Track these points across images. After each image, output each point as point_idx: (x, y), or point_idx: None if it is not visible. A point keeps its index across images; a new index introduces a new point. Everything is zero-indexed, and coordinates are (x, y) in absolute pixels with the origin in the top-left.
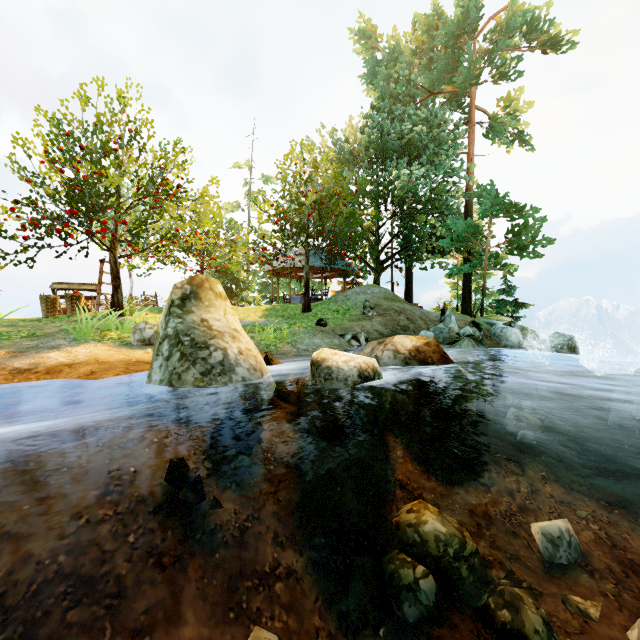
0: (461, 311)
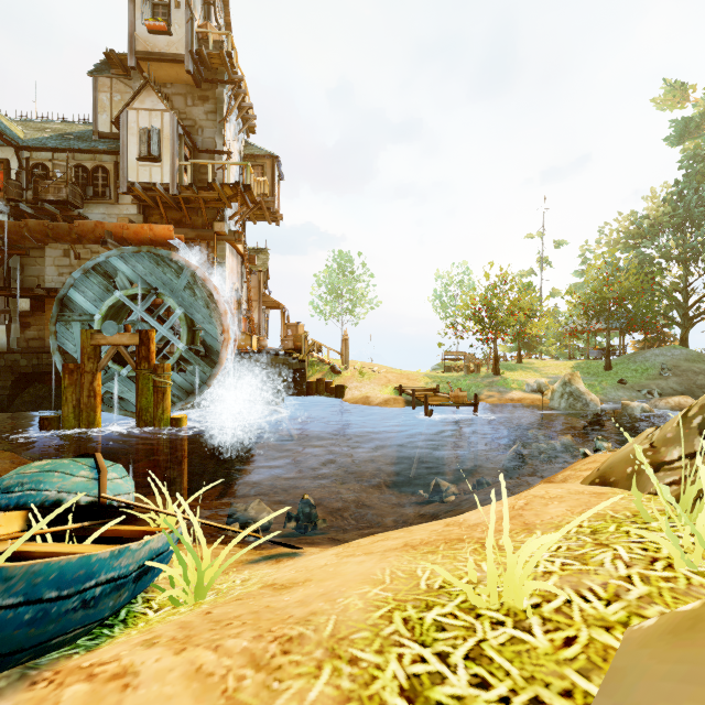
0: None
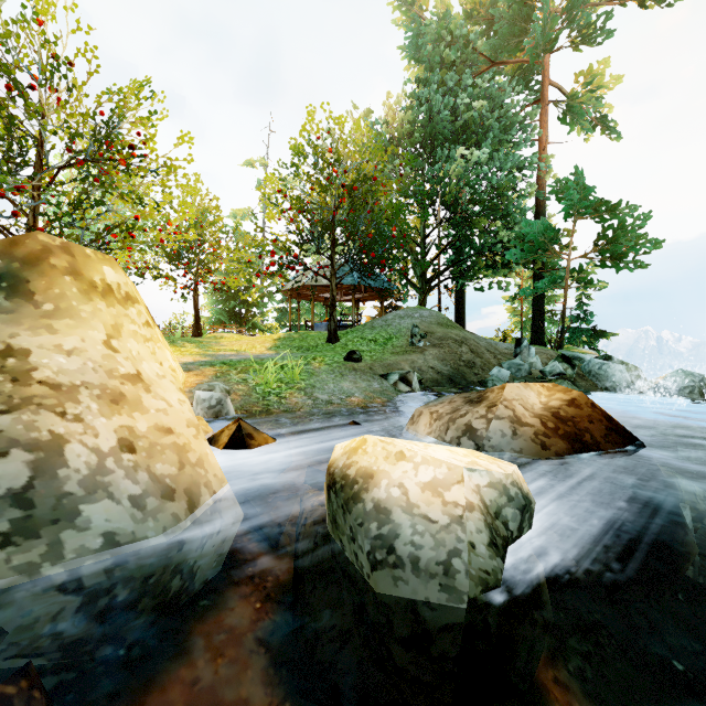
0: (531, 341)
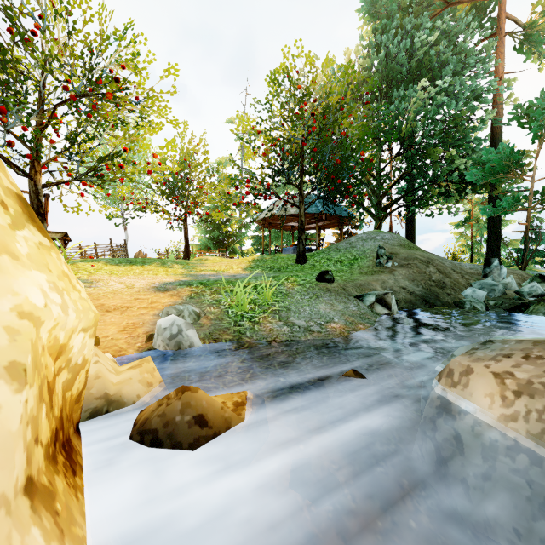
0: None
